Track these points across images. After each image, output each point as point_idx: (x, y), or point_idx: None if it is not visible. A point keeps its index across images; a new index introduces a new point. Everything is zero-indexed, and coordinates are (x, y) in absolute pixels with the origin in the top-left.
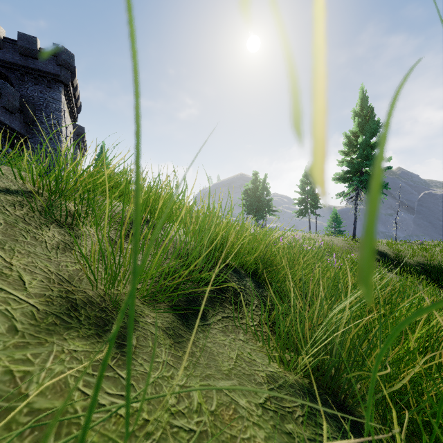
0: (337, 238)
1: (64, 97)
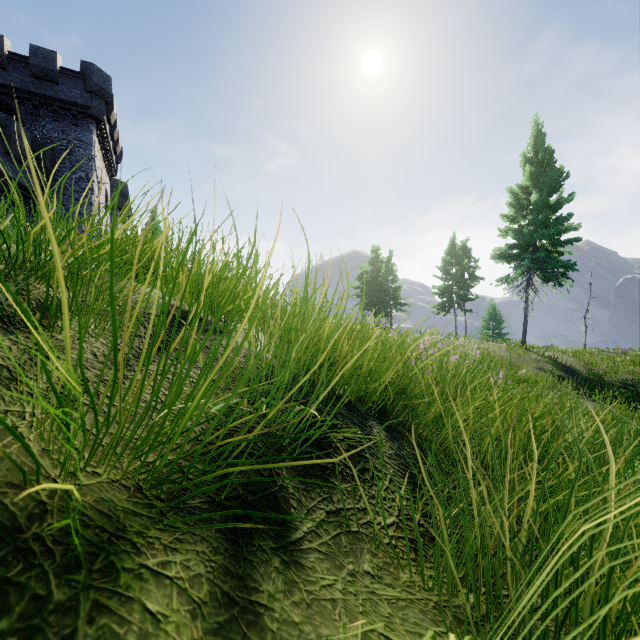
0: (498, 345)
1: (96, 139)
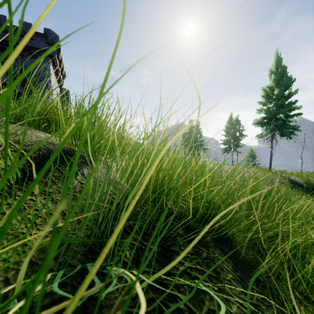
0: (256, 170)
1: (52, 67)
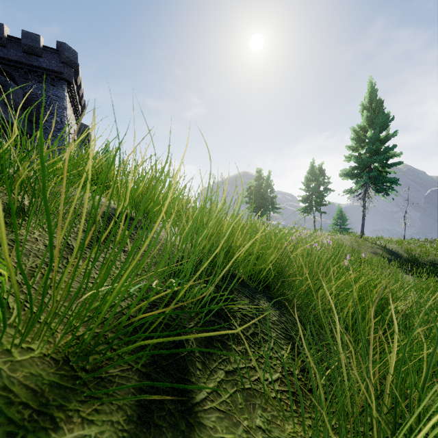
0: (344, 236)
1: (67, 94)
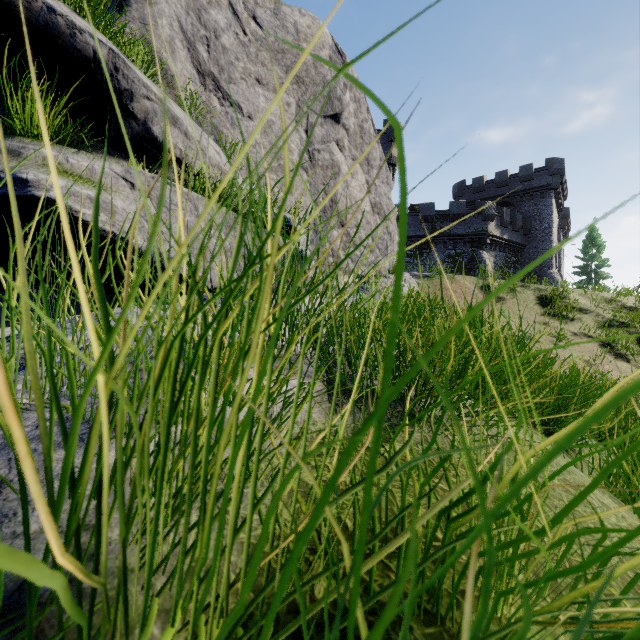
0: None
1: (553, 200)
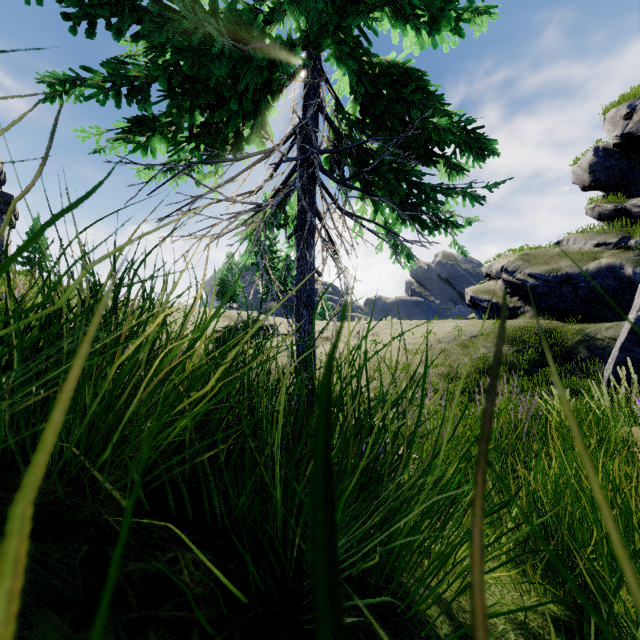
0: (243, 312)
1: None
